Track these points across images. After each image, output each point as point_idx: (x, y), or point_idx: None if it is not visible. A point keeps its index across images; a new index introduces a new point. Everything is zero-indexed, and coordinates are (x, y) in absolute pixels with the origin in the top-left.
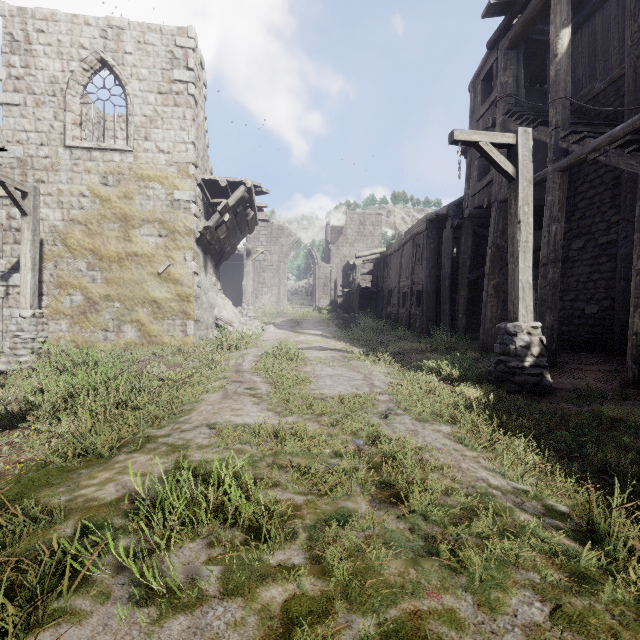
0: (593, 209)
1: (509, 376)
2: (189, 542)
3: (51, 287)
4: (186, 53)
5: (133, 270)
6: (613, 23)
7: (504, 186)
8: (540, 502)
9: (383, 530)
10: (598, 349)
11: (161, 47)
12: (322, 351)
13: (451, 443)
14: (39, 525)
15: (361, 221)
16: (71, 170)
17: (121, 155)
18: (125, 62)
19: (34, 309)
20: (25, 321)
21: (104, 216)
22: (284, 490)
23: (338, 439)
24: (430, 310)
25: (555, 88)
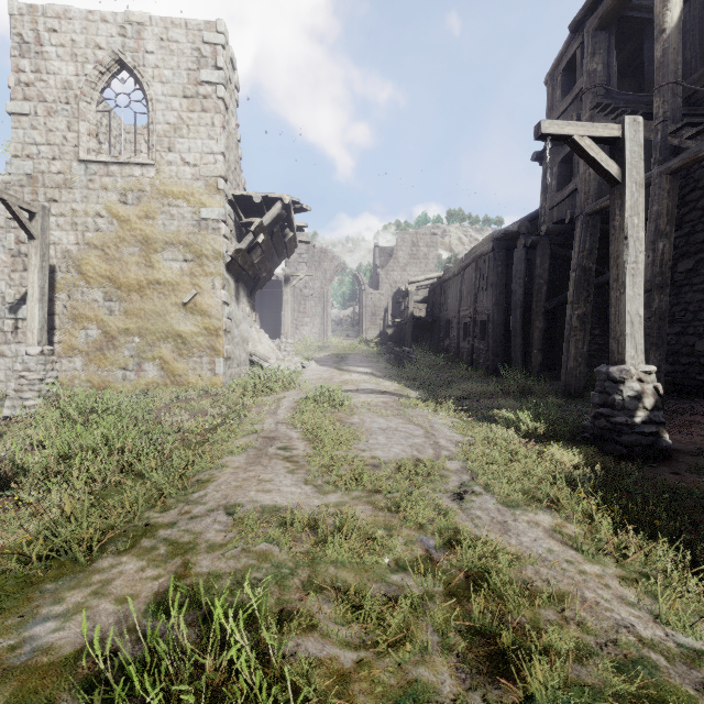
0: None
1: (613, 435)
2: None
3: (64, 320)
4: (215, 50)
5: (155, 300)
6: None
7: (592, 196)
8: None
9: None
10: None
11: (186, 44)
12: (371, 395)
13: (561, 548)
14: None
15: (414, 242)
16: (86, 187)
17: (142, 169)
18: (146, 63)
19: (43, 346)
20: (32, 359)
21: (123, 239)
22: (324, 639)
23: (399, 536)
24: (497, 344)
25: (662, 71)
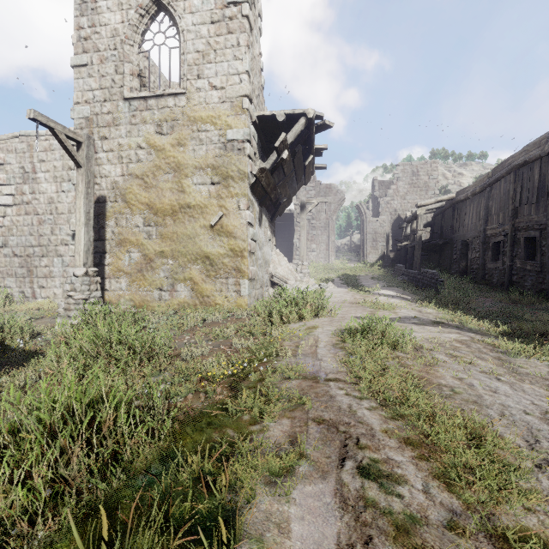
0: None
1: None
2: None
3: (112, 244)
4: None
5: (186, 223)
6: None
7: None
8: None
9: None
10: None
11: None
12: (427, 327)
13: None
14: None
15: (414, 172)
16: (129, 123)
17: (174, 99)
18: None
19: (88, 267)
20: (78, 280)
21: (158, 167)
22: None
23: None
24: None
25: None
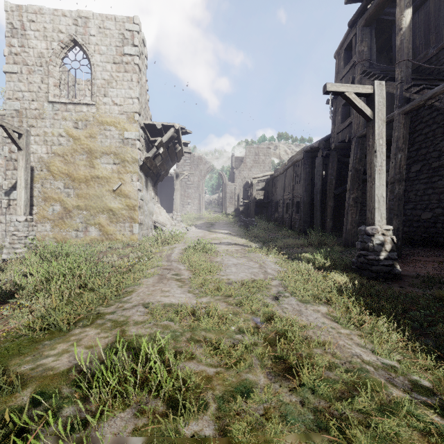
0: (428, 142)
1: (368, 266)
2: (119, 412)
3: (39, 200)
4: (133, 35)
5: (96, 188)
6: (443, 5)
7: (361, 126)
8: (407, 377)
9: (279, 403)
10: (431, 245)
11: (115, 31)
12: (229, 245)
13: (329, 322)
14: (1, 394)
15: (256, 153)
16: (53, 118)
17: (87, 107)
18: (90, 42)
19: (26, 216)
20: (20, 224)
21: (76, 150)
22: (198, 362)
23: (241, 317)
24: (306, 216)
25: (400, 53)
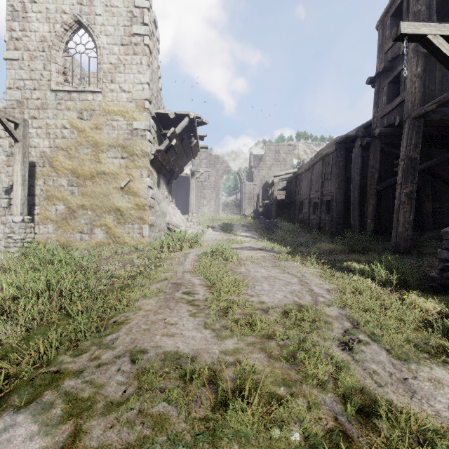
0: None
1: None
2: None
3: (41, 199)
4: (142, 12)
5: (102, 185)
6: None
7: (417, 104)
8: None
9: None
10: None
11: (123, 8)
12: (252, 251)
13: None
14: None
15: (276, 150)
16: (56, 108)
17: (93, 95)
18: (96, 22)
19: (24, 216)
20: (16, 225)
21: (80, 143)
22: None
23: (303, 397)
24: (339, 216)
25: None
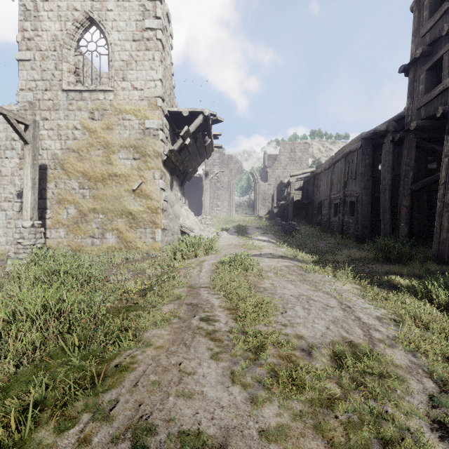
0: None
1: None
2: None
3: (53, 202)
4: (155, 5)
5: (113, 188)
6: None
7: None
8: None
9: None
10: None
11: (135, 2)
12: (273, 259)
13: None
14: None
15: (292, 149)
16: (67, 109)
17: (104, 94)
18: (107, 18)
19: (34, 220)
20: (26, 230)
21: (91, 144)
22: None
23: None
24: (365, 219)
25: None
